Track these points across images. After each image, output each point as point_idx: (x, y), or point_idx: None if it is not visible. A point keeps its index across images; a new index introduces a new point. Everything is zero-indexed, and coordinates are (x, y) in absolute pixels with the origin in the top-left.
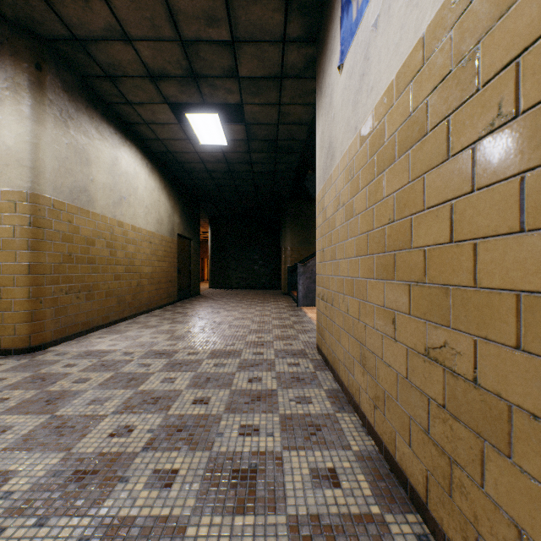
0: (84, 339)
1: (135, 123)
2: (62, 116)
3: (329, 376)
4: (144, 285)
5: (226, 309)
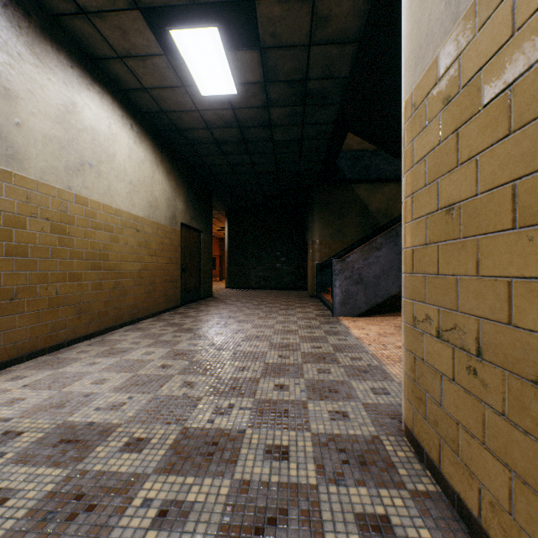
0: None
1: (105, 58)
2: None
3: None
4: (127, 287)
5: (237, 319)
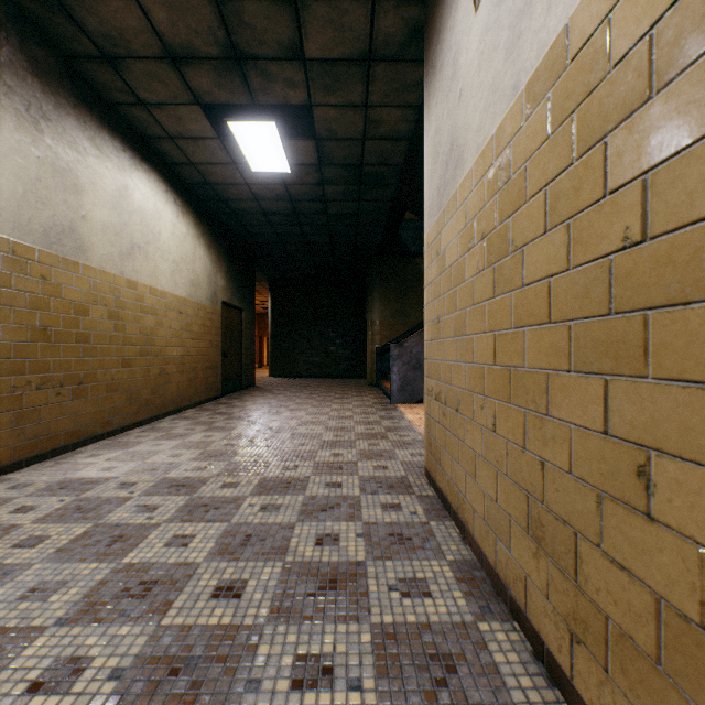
0: (67, 458)
1: (155, 138)
2: (29, 113)
3: (452, 532)
4: (171, 373)
5: (290, 408)
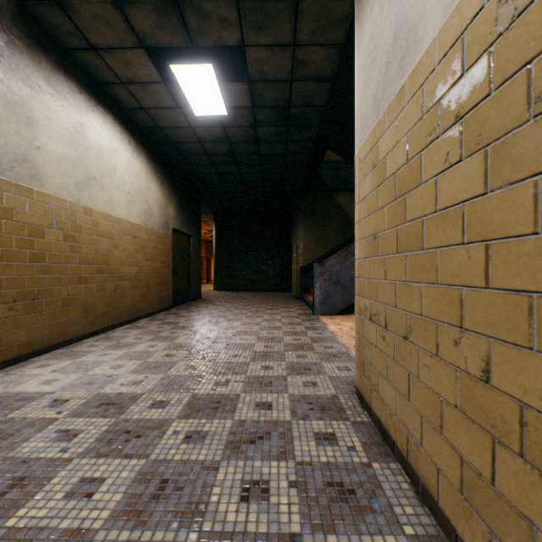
0: (17, 368)
1: (109, 83)
2: None
3: (401, 480)
4: (126, 289)
5: (227, 318)
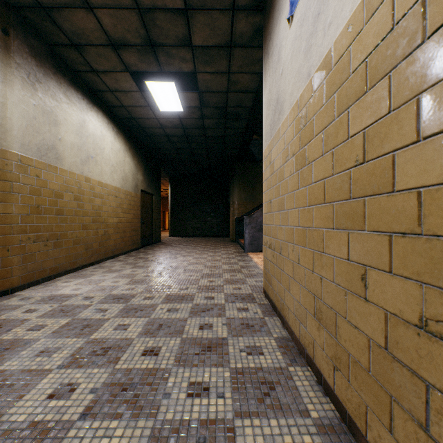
0: (51, 283)
1: (101, 91)
2: (29, 79)
3: (277, 322)
4: (111, 234)
5: (183, 255)
